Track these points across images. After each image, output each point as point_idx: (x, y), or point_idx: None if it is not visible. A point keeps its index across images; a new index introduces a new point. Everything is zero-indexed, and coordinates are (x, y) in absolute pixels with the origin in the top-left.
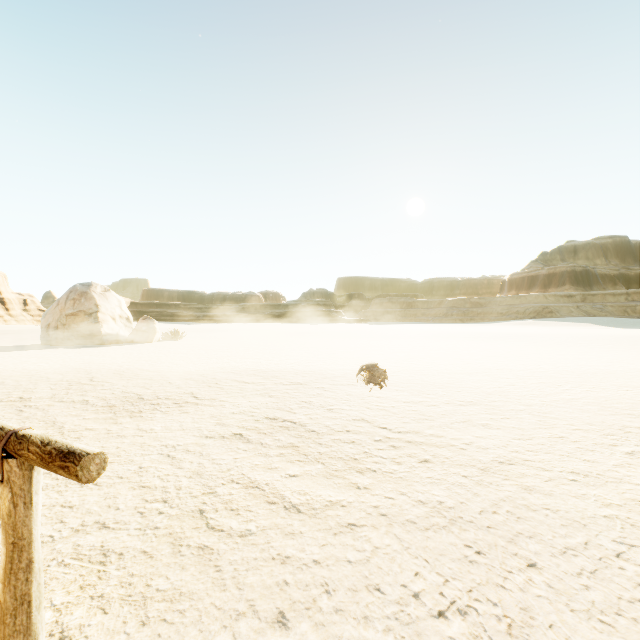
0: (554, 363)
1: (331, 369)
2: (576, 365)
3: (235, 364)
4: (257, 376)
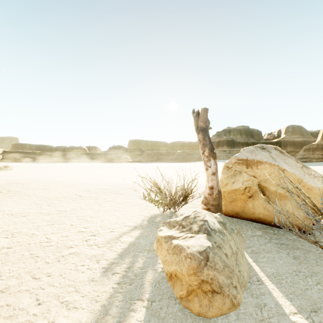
0: (149, 175)
1: (50, 178)
2: (154, 175)
3: (9, 178)
4: (7, 181)
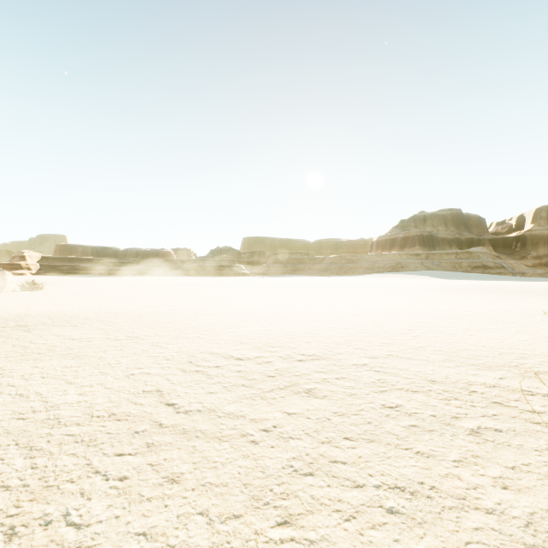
0: (313, 305)
1: (100, 313)
2: (325, 306)
3: (18, 310)
4: (2, 320)
